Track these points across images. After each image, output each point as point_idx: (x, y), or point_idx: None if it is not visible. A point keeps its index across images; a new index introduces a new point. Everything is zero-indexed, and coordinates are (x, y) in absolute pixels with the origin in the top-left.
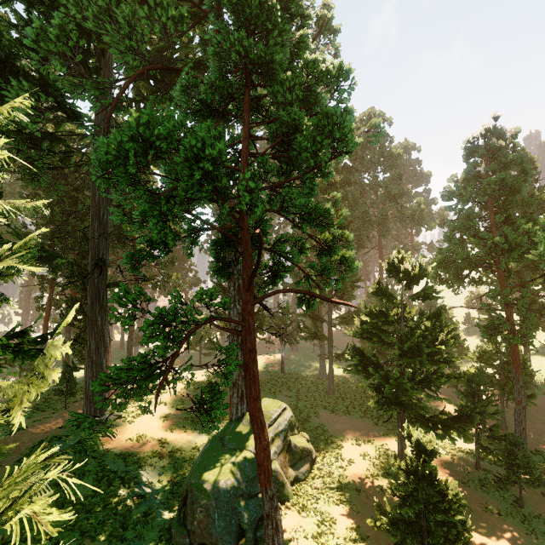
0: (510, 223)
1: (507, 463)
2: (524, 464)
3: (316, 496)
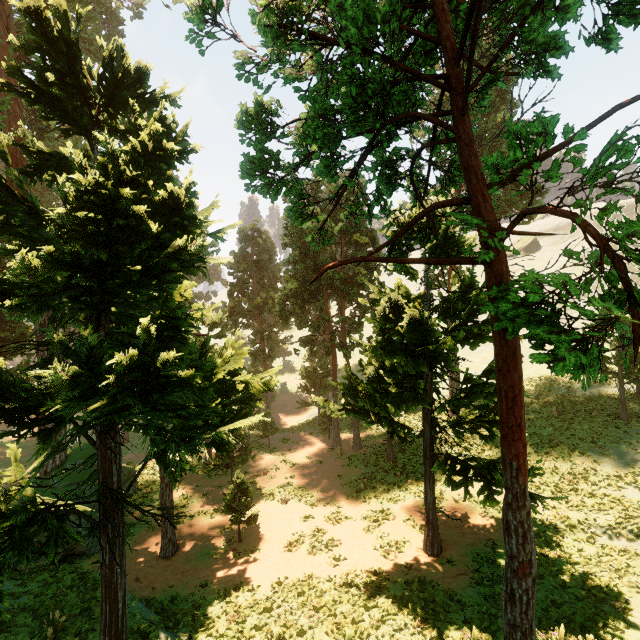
0: (264, 289)
1: (264, 427)
2: (271, 424)
3: (149, 496)
